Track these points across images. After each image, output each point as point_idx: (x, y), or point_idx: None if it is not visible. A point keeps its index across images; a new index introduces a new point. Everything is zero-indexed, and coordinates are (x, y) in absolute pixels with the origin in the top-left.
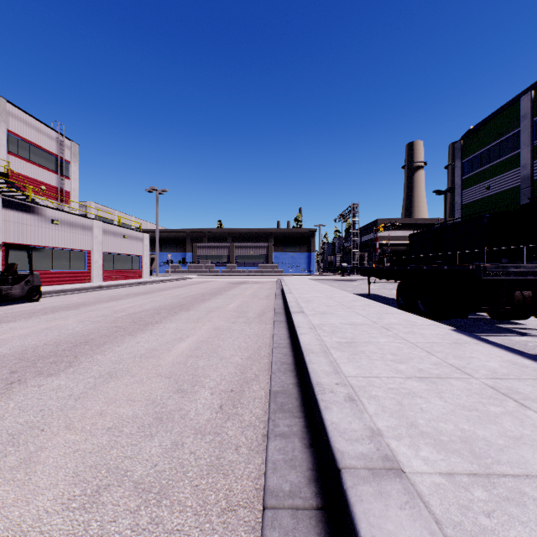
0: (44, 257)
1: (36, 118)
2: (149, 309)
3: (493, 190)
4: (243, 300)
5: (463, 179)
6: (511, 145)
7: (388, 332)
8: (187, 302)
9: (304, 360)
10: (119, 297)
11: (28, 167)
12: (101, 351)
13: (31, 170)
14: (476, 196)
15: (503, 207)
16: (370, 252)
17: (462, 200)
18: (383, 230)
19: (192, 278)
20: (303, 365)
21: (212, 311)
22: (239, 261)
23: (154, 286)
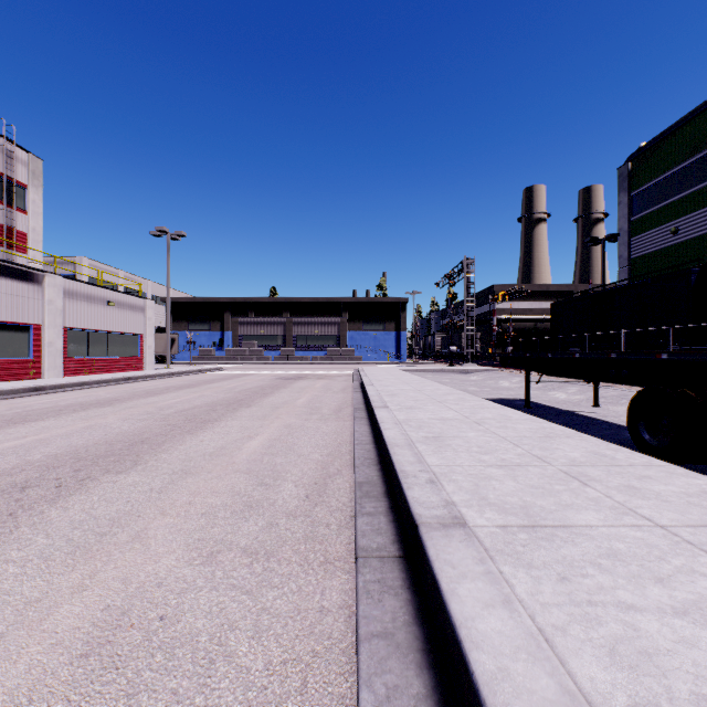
0: None
1: None
2: (34, 461)
3: (684, 234)
4: (286, 424)
5: (632, 220)
6: None
7: None
8: (160, 431)
9: None
10: (36, 414)
11: None
12: None
13: None
14: (653, 246)
15: (702, 260)
16: (483, 331)
17: (630, 253)
18: (503, 299)
19: (225, 370)
20: None
21: (189, 473)
22: (299, 343)
23: (147, 385)
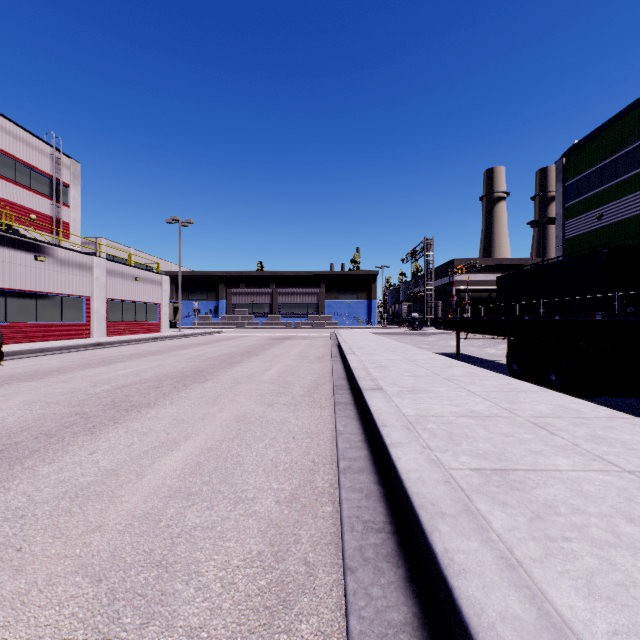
0: (23, 304)
1: (23, 128)
2: (149, 378)
3: (607, 219)
4: (287, 364)
5: (566, 207)
6: (631, 162)
7: (554, 438)
8: (208, 367)
9: (425, 540)
10: (116, 359)
11: (12, 190)
12: (6, 479)
13: (16, 194)
14: (583, 228)
15: (621, 242)
16: (444, 299)
17: (565, 234)
18: (461, 272)
19: (224, 332)
20: (419, 545)
21: (240, 383)
22: (284, 311)
23: (172, 343)
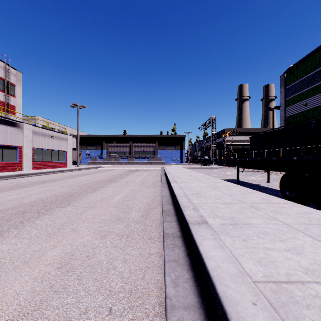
0: None
1: None
2: (26, 203)
3: (309, 106)
4: (132, 189)
5: (286, 100)
6: None
7: None
8: (78, 191)
9: None
10: (22, 185)
11: None
12: None
13: None
14: (296, 111)
15: (317, 118)
16: (219, 150)
17: (285, 114)
18: (228, 135)
19: (103, 167)
20: None
21: (92, 207)
22: (136, 155)
23: (69, 173)
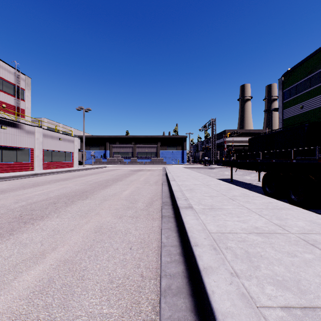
0: None
1: None
2: (52, 197)
3: (305, 109)
4: (137, 186)
5: (284, 102)
6: (318, 79)
7: None
8: (91, 188)
9: None
10: (41, 183)
11: None
12: None
13: None
14: (293, 113)
15: (313, 120)
16: (220, 150)
17: (283, 116)
18: (229, 136)
19: (107, 167)
20: None
21: (106, 200)
22: (139, 156)
23: (77, 173)
